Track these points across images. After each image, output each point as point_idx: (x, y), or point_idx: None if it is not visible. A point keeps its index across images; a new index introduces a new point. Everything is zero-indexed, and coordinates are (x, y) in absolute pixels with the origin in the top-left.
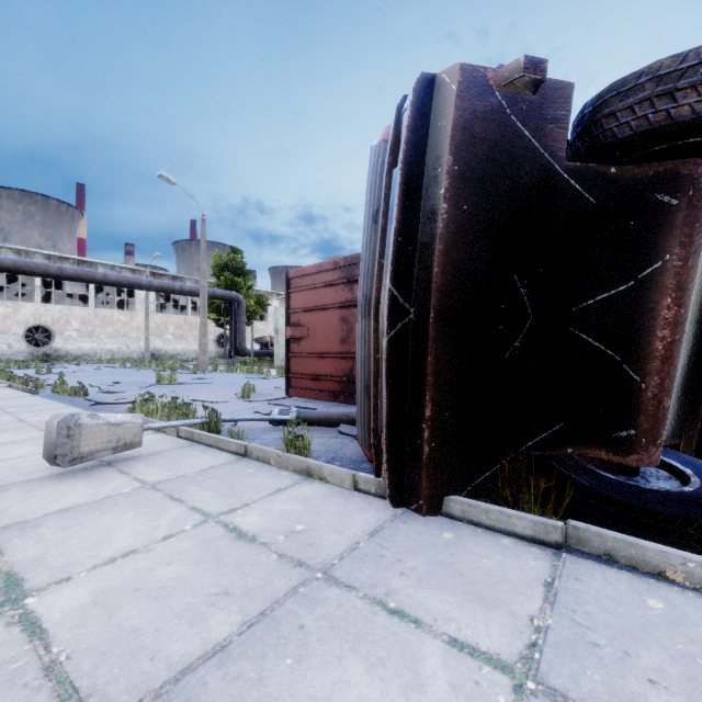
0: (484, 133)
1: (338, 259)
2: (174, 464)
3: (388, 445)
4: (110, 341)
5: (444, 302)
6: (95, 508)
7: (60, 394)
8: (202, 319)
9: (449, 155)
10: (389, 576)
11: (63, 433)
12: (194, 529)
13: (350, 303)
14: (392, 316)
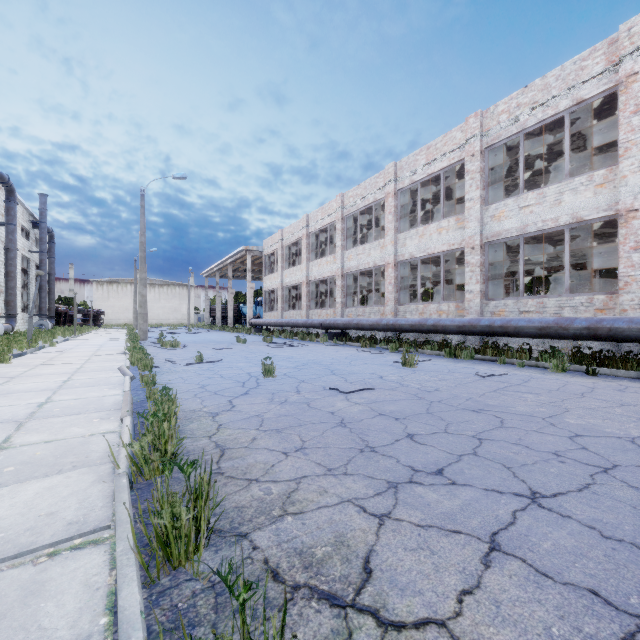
0: None
1: None
2: None
3: None
4: None
5: None
6: None
7: None
8: None
9: None
10: None
11: None
12: None
13: None
14: None
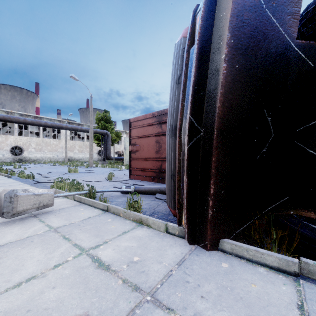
0: (249, 19)
1: (154, 112)
2: (69, 216)
3: (187, 209)
4: (49, 153)
5: (223, 124)
6: (20, 244)
7: (21, 177)
8: (90, 143)
9: (228, 33)
10: (194, 299)
11: (7, 200)
12: (73, 259)
13: (160, 133)
14: (190, 134)
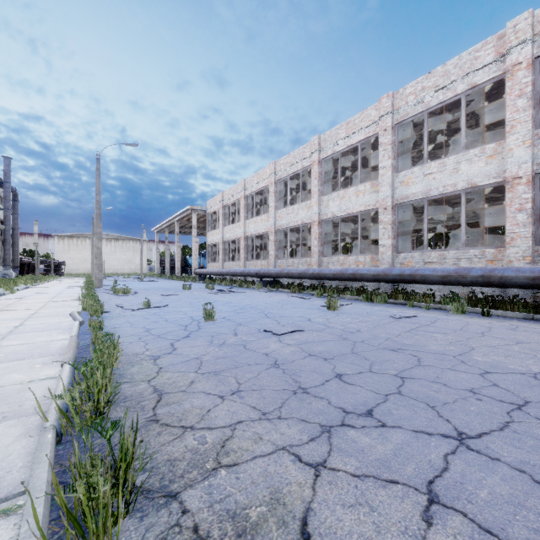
0: None
1: None
2: None
3: None
4: None
5: None
6: None
7: None
8: None
9: None
10: None
11: None
12: None
13: None
14: None
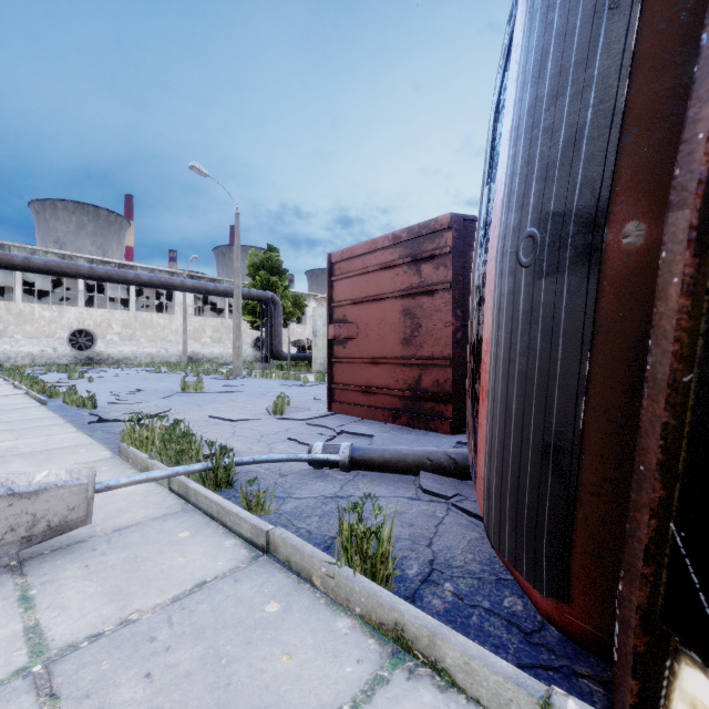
0: None
1: (398, 231)
2: (133, 572)
3: None
4: (149, 345)
5: None
6: None
7: (69, 405)
8: (236, 321)
9: None
10: None
11: None
12: None
13: (416, 289)
14: None
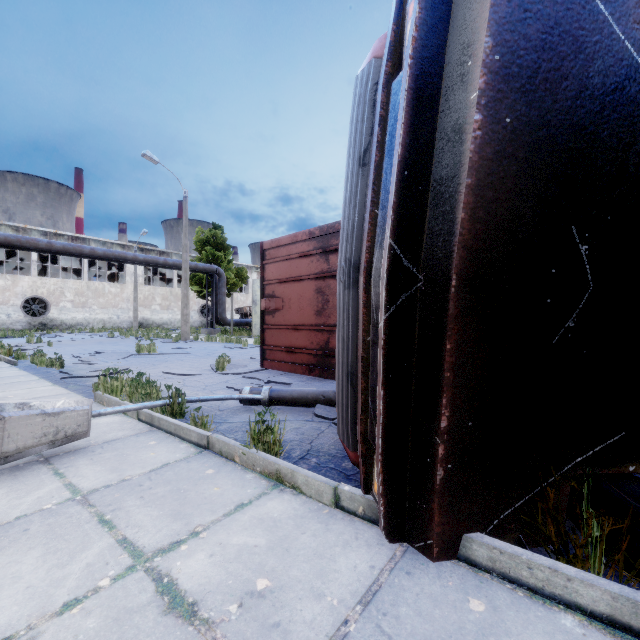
0: (540, 3)
1: (313, 229)
2: (122, 460)
3: (385, 462)
4: (101, 311)
5: (472, 263)
6: None
7: (38, 365)
8: (184, 291)
9: (487, 36)
10: None
11: None
12: (113, 586)
13: (325, 274)
14: (392, 284)
